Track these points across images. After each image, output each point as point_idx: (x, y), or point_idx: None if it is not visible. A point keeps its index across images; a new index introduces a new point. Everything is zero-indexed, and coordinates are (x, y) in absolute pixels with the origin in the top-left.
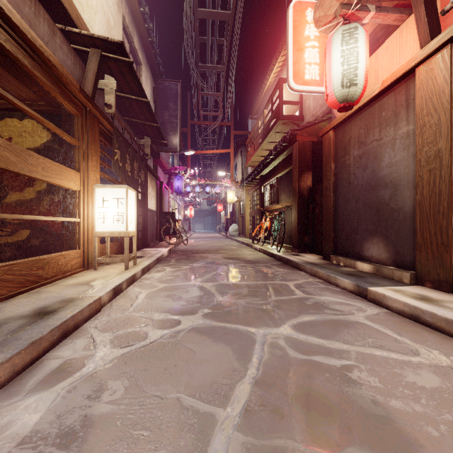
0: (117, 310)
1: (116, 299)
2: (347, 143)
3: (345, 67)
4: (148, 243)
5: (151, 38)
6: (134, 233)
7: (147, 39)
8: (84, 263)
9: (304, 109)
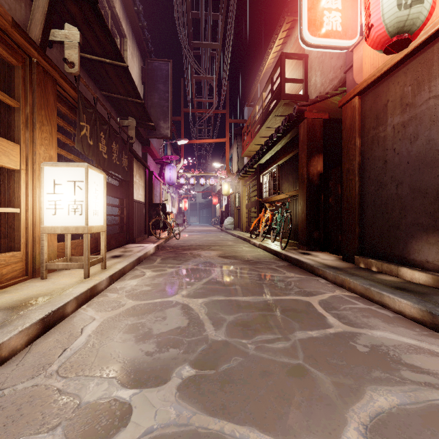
0: (28, 368)
1: (46, 335)
2: (382, 109)
3: None
4: (133, 238)
5: (136, 6)
6: (102, 229)
7: (132, 7)
8: (27, 270)
9: (308, 87)
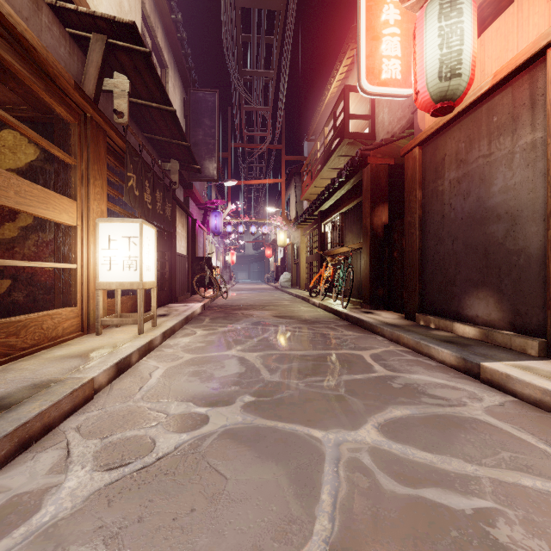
0: (117, 397)
1: (120, 378)
2: (440, 162)
3: (443, 51)
4: (176, 297)
5: (179, 33)
6: (153, 285)
7: (175, 34)
8: (83, 325)
9: (375, 125)
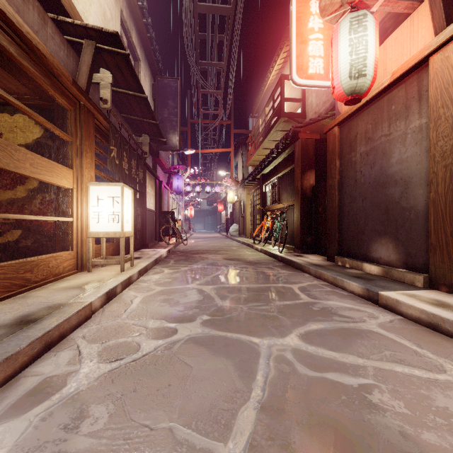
0: (109, 316)
1: (109, 303)
2: (353, 139)
3: (353, 57)
4: (146, 244)
5: (149, 34)
6: (131, 234)
7: (146, 34)
8: (78, 265)
9: (306, 106)
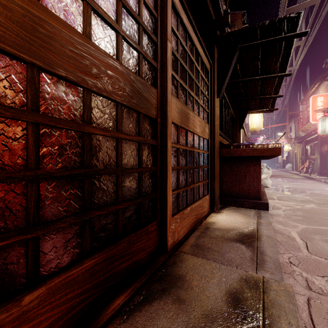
0: None
1: None
2: None
3: (322, 128)
4: None
5: None
6: None
7: None
8: None
9: None
